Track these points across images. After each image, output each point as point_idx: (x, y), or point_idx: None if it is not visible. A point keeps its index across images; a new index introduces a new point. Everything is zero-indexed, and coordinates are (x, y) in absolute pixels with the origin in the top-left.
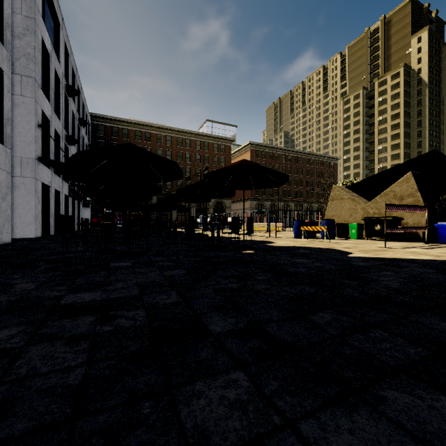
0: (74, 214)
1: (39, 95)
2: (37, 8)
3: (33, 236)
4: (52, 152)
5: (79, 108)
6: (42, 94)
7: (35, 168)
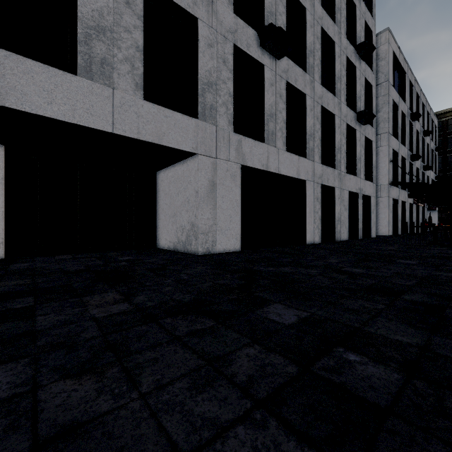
0: (418, 218)
1: (390, 141)
2: (390, 84)
3: (387, 234)
4: (399, 174)
5: (423, 121)
6: (392, 138)
7: (388, 191)
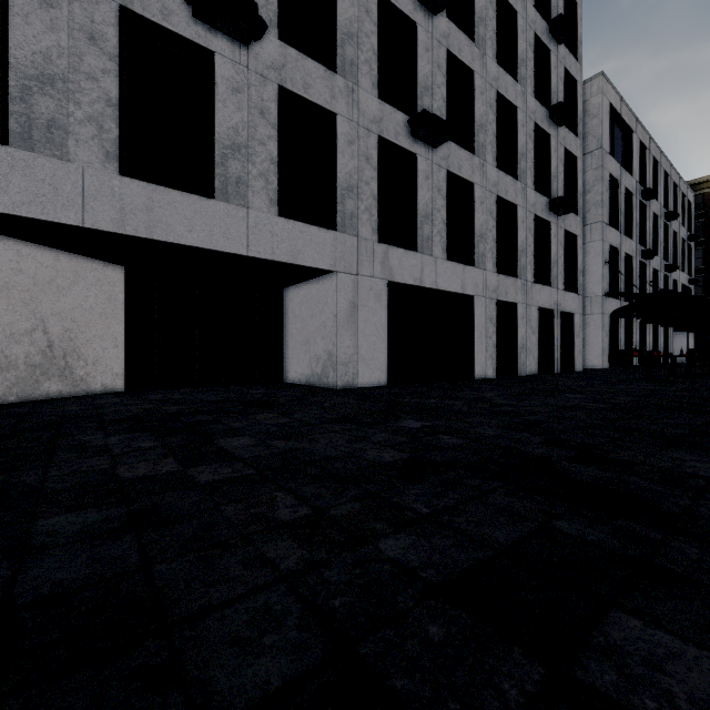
0: (657, 343)
1: (606, 233)
2: (605, 151)
3: (601, 368)
4: (621, 280)
5: (667, 198)
6: (610, 229)
7: (602, 305)
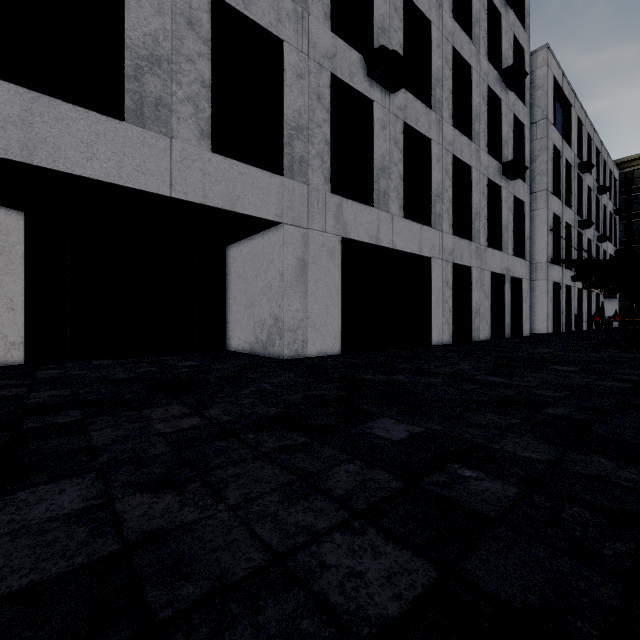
0: (590, 309)
1: (550, 202)
2: (549, 122)
3: (545, 332)
4: (563, 248)
5: (598, 173)
6: (553, 197)
7: (547, 271)
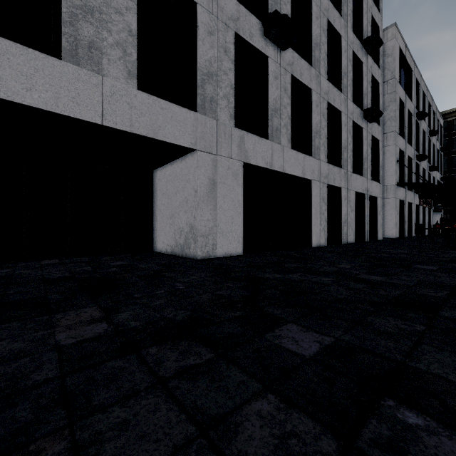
0: (424, 220)
1: (397, 140)
2: (396, 81)
3: (394, 237)
4: (406, 174)
5: (429, 120)
6: (399, 137)
7: (395, 191)
